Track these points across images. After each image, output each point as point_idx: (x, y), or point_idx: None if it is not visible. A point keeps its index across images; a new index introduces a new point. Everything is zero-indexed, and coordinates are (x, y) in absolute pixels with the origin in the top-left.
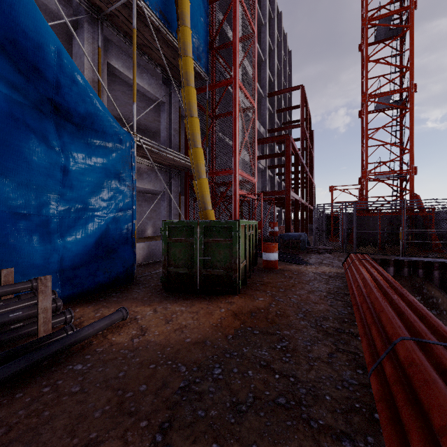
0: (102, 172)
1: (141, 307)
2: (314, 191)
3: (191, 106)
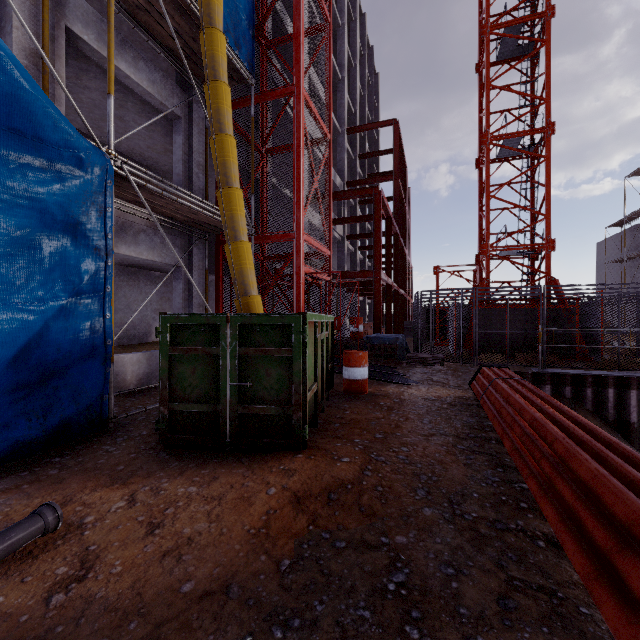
0: (30, 215)
1: (104, 491)
2: (411, 273)
3: (220, 115)
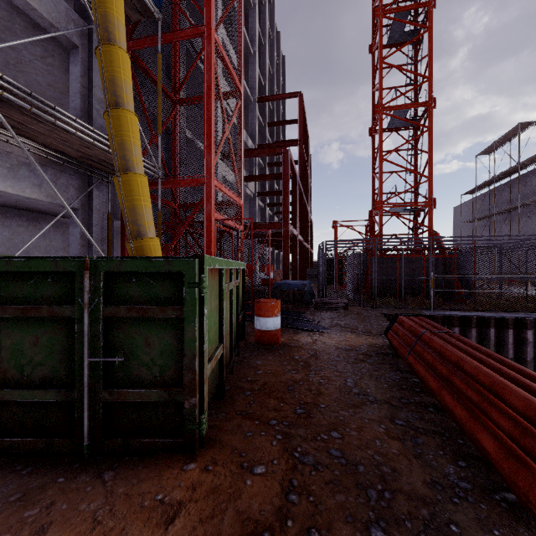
0: None
1: None
2: (311, 228)
3: (109, 22)
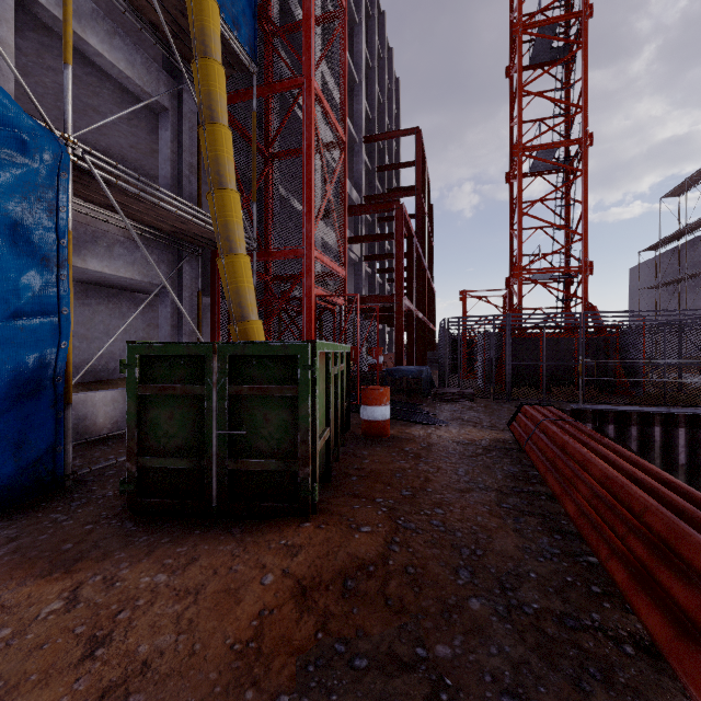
0: None
1: (35, 585)
2: (434, 299)
3: (212, 100)
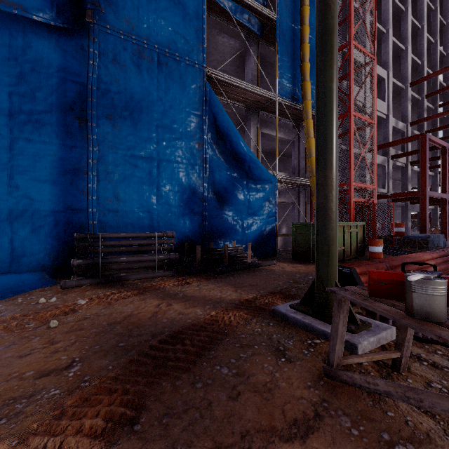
0: (262, 199)
1: (281, 263)
2: None
3: (310, 150)
